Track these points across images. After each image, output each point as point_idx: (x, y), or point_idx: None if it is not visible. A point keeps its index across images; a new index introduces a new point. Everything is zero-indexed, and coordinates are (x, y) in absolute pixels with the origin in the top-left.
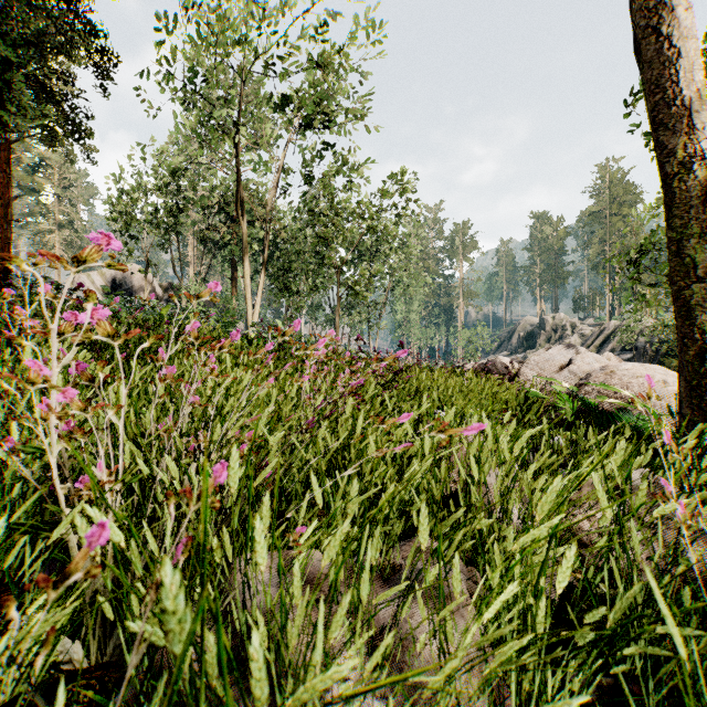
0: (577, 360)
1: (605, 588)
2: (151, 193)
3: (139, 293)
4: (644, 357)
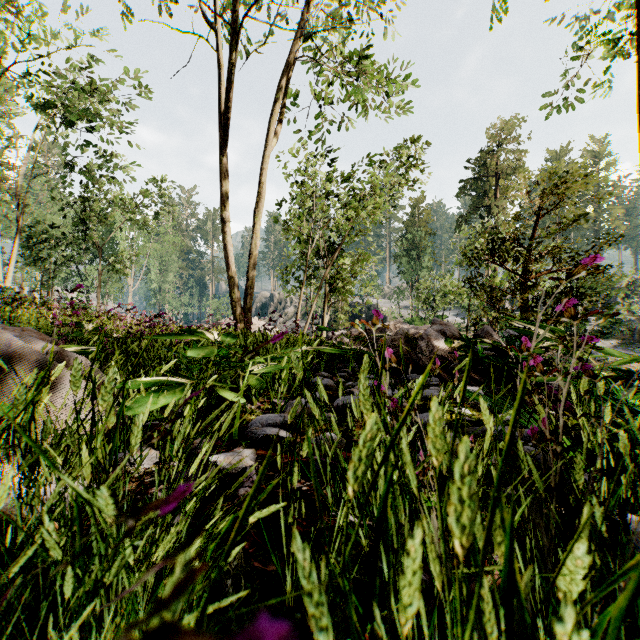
0: None
1: None
2: None
3: None
4: None
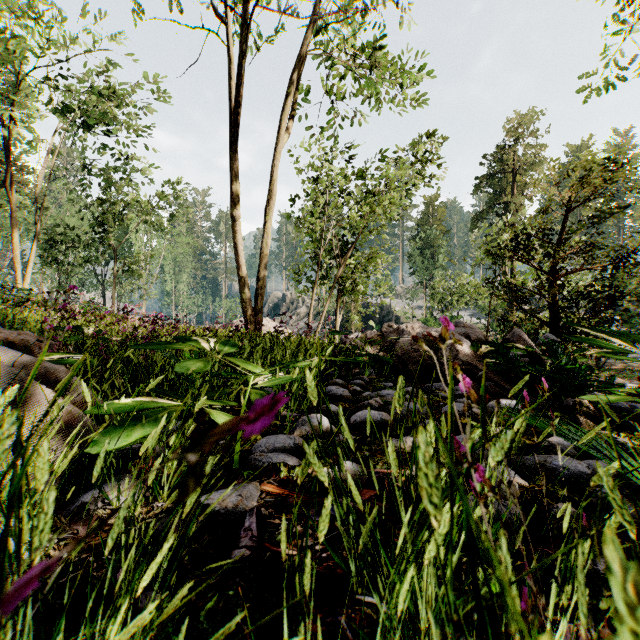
0: None
1: None
2: None
3: None
4: None
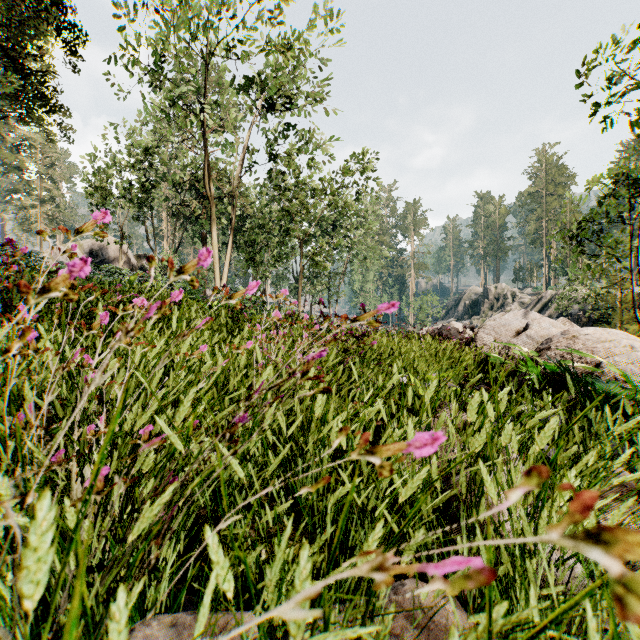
0: (533, 325)
1: None
2: (125, 170)
3: (115, 263)
4: (578, 323)
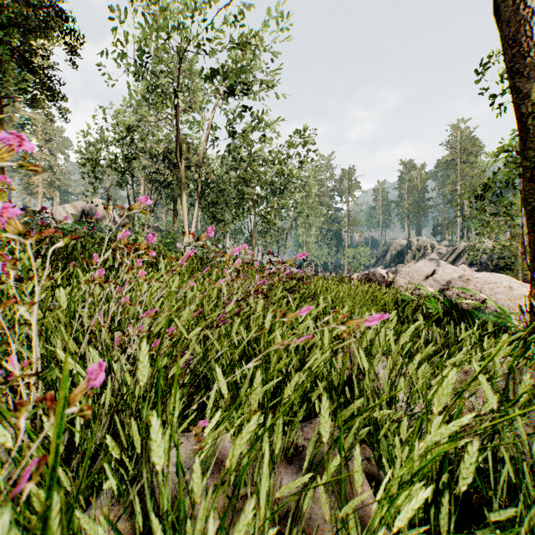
0: (439, 271)
1: (481, 463)
2: (111, 144)
3: (102, 221)
4: (486, 270)
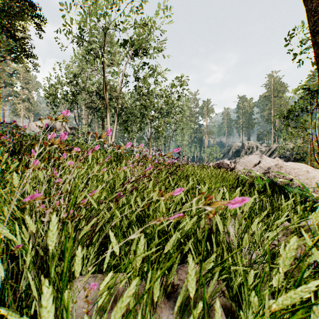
0: (262, 161)
1: None
2: (64, 85)
3: (59, 131)
4: (289, 161)
